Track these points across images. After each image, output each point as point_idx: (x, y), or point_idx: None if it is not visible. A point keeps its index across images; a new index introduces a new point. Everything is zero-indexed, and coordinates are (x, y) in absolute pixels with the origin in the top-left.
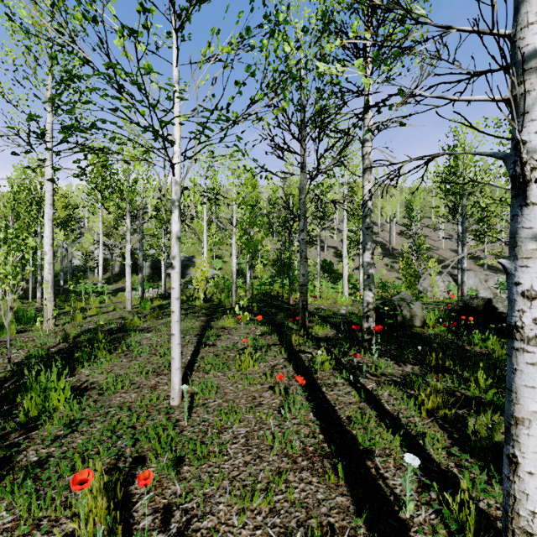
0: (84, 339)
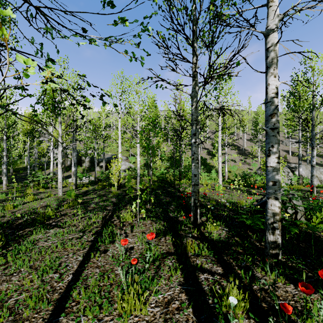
0: None
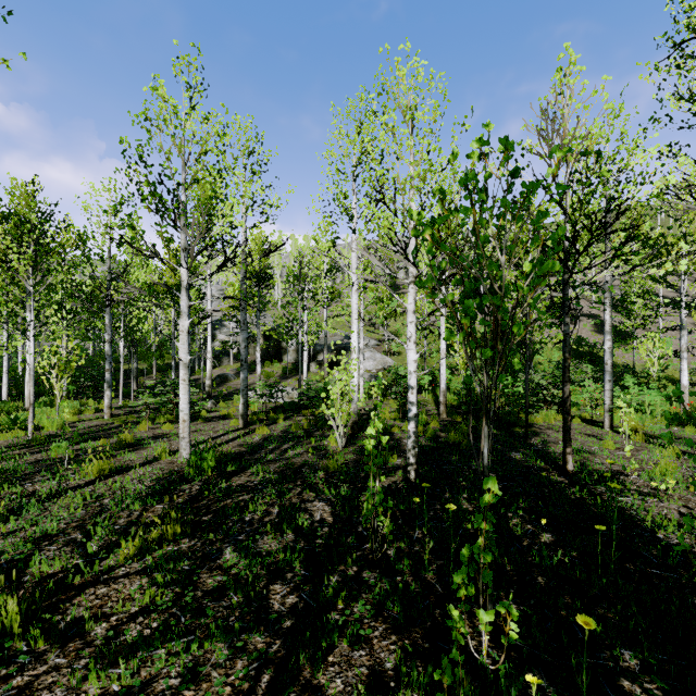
0: None
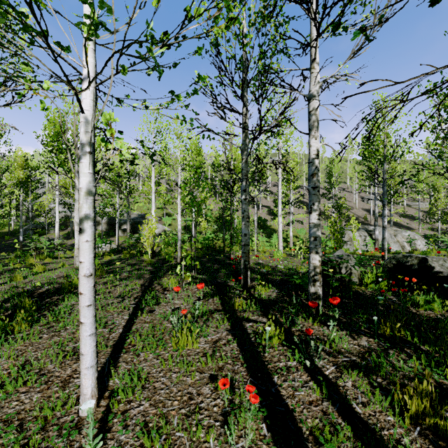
0: (12, 305)
